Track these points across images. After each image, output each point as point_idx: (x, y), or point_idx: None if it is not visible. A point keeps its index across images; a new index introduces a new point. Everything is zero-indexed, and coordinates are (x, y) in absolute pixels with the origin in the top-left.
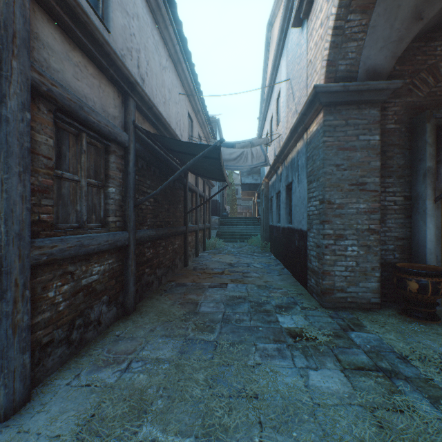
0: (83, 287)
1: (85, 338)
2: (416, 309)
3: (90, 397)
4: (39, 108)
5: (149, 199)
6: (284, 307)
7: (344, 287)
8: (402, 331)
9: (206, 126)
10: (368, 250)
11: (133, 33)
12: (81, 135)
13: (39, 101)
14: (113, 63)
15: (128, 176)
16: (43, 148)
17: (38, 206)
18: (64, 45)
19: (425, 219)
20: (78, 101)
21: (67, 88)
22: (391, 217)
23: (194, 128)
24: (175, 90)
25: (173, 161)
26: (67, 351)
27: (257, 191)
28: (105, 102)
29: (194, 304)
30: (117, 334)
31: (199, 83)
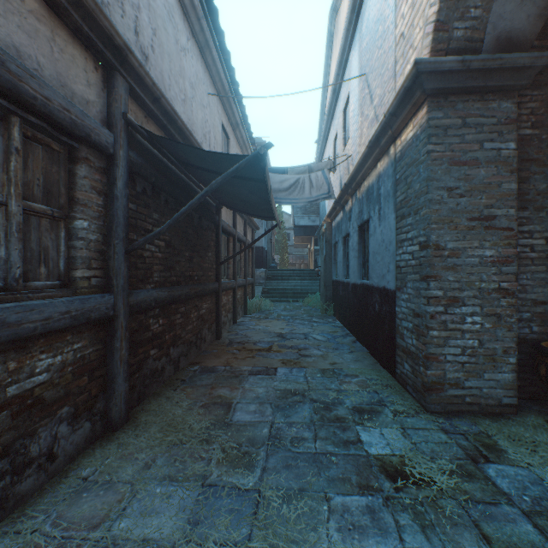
0: (11, 401)
1: (17, 494)
2: None
3: None
4: None
5: (157, 243)
6: (366, 412)
7: (461, 380)
8: None
9: (248, 147)
10: (498, 322)
11: None
12: (9, 120)
13: None
14: (78, 2)
15: (115, 202)
16: None
17: None
18: None
19: None
20: None
21: None
22: (527, 269)
23: (231, 148)
24: (202, 87)
25: (198, 188)
26: None
27: (314, 236)
28: (65, 71)
29: (225, 406)
30: (83, 476)
31: (237, 83)
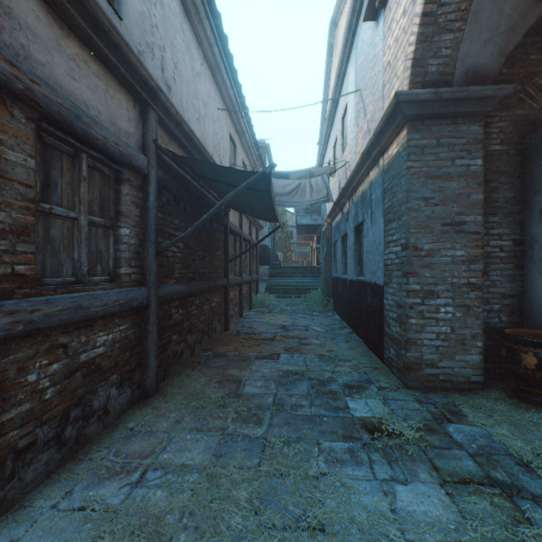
0: (83, 365)
1: (86, 435)
2: (533, 392)
3: (83, 529)
4: (12, 114)
5: (177, 244)
6: (355, 387)
7: (436, 361)
8: (517, 423)
9: (253, 152)
10: (467, 311)
11: (155, 24)
12: (79, 156)
13: (13, 105)
14: (125, 60)
15: (148, 213)
16: (20, 171)
17: (11, 253)
18: (53, 28)
19: (541, 271)
20: (73, 108)
21: (56, 89)
22: (496, 267)
23: (237, 154)
24: (213, 104)
25: (210, 195)
26: (57, 455)
27: (316, 234)
28: (115, 113)
29: (236, 382)
30: (130, 427)
31: (243, 97)
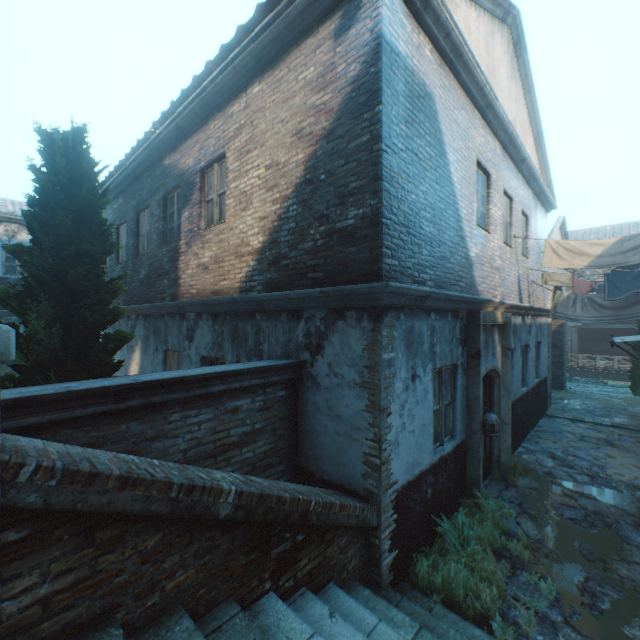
0: None
1: None
2: None
3: None
4: None
5: None
6: (572, 409)
7: None
8: None
9: None
10: None
11: None
12: None
13: None
14: None
15: None
16: None
17: None
18: None
19: None
20: None
21: None
22: None
23: None
24: None
25: None
26: None
27: None
28: None
29: (632, 418)
30: None
31: None
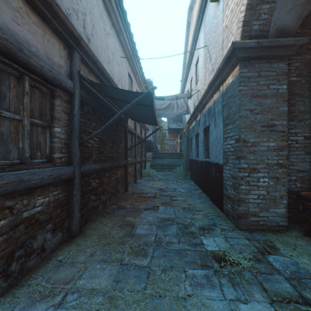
0: (25, 219)
1: (27, 267)
2: None
3: None
4: None
5: (94, 139)
6: (206, 229)
7: (257, 212)
8: None
9: (143, 85)
10: (277, 181)
11: None
12: (23, 78)
13: None
14: (57, 16)
15: (74, 118)
16: None
17: None
18: None
19: None
20: (16, 43)
21: (2, 28)
22: (294, 153)
23: (133, 86)
24: (118, 53)
25: (116, 109)
26: (4, 284)
27: (179, 134)
28: (49, 51)
29: (131, 226)
30: (59, 259)
31: (136, 50)
